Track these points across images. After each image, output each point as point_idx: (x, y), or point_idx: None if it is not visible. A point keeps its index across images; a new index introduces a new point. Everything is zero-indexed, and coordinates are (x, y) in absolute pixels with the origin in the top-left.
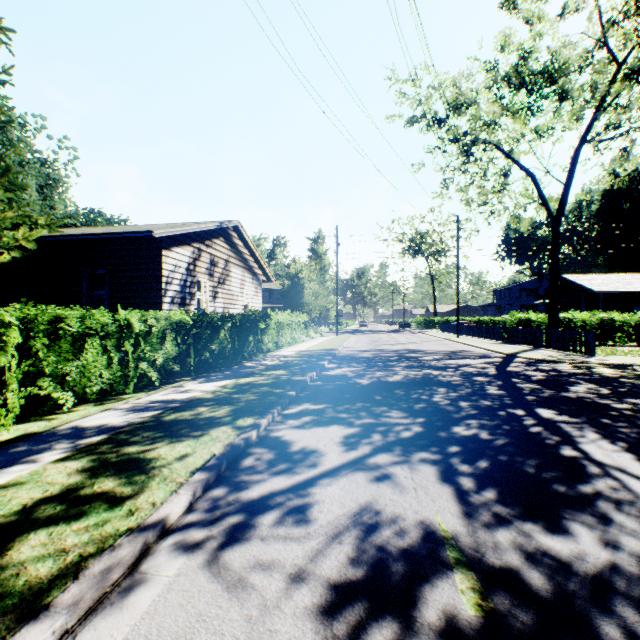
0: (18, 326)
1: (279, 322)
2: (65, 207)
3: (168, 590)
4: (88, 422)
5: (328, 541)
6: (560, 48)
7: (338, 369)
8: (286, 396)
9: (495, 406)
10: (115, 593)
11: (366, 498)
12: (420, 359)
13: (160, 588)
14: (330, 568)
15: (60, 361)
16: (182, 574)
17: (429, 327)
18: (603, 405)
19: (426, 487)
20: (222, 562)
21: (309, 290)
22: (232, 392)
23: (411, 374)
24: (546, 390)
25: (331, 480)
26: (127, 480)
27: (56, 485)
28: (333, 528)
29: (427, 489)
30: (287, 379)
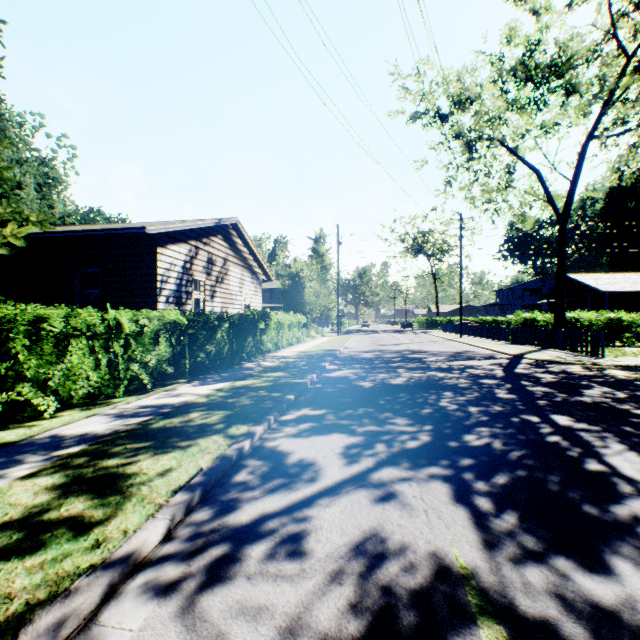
0: None
1: (279, 322)
2: (64, 206)
3: None
4: (69, 430)
5: (326, 581)
6: (568, 40)
7: (339, 371)
8: (284, 400)
9: (507, 412)
10: None
11: (370, 523)
12: (424, 360)
13: None
14: (328, 620)
15: (42, 364)
16: (149, 627)
17: (431, 327)
18: (622, 411)
19: (438, 509)
20: (198, 610)
21: (310, 289)
22: (227, 396)
23: (415, 376)
24: (559, 394)
25: (330, 500)
26: (100, 501)
27: (18, 507)
28: (332, 563)
29: (439, 512)
30: (286, 382)
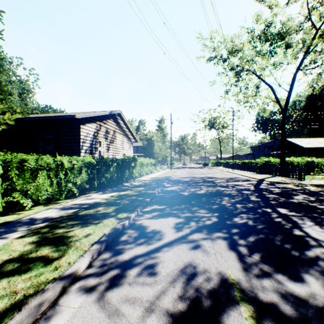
0: (2, 164)
1: (141, 163)
2: (32, 104)
3: (74, 317)
4: (38, 215)
5: (167, 286)
6: (286, 21)
7: (172, 187)
8: (144, 201)
9: (255, 207)
10: (43, 319)
11: (188, 259)
12: (214, 182)
13: (69, 315)
14: (168, 303)
15: (24, 183)
16: (82, 306)
17: (218, 165)
18: (313, 206)
19: (221, 253)
20: (106, 299)
21: (157, 146)
22: (116, 199)
23: (210, 189)
24: (281, 198)
25: (168, 248)
26: (56, 249)
27: (16, 251)
28: (170, 277)
29: (222, 254)
30: (145, 192)
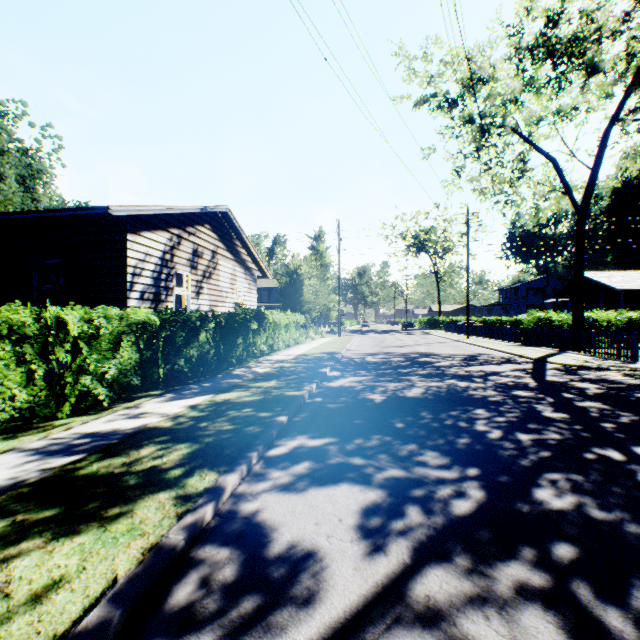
0: None
1: (275, 322)
2: (50, 200)
3: None
4: None
5: None
6: (594, 10)
7: (342, 379)
8: (274, 424)
9: (571, 442)
10: None
11: None
12: (437, 365)
13: None
14: None
15: None
16: None
17: (434, 327)
18: None
19: None
20: None
21: (309, 287)
22: (201, 417)
23: (433, 386)
24: (620, 412)
25: None
26: None
27: None
28: None
29: None
30: (279, 395)
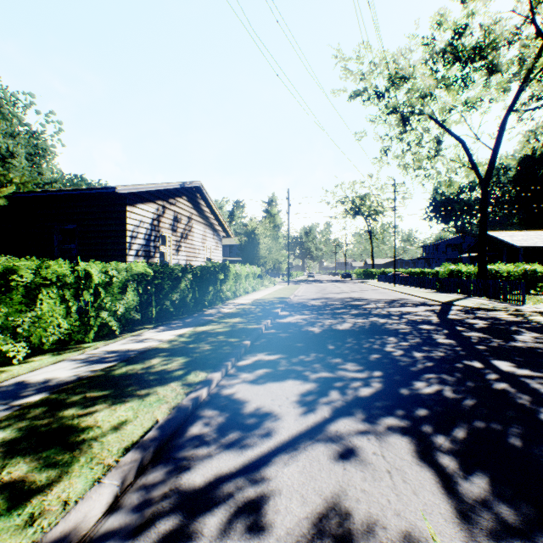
0: None
1: (237, 273)
2: (52, 173)
3: None
4: (34, 377)
5: None
6: (491, 25)
7: (290, 317)
8: (241, 346)
9: (449, 357)
10: None
11: (332, 488)
12: (365, 307)
13: None
14: None
15: (12, 312)
16: None
17: (368, 277)
18: None
19: (402, 470)
20: None
21: (264, 245)
22: (188, 341)
23: (359, 322)
24: (494, 339)
25: (288, 458)
26: (46, 461)
27: None
28: None
29: (404, 473)
30: (243, 327)
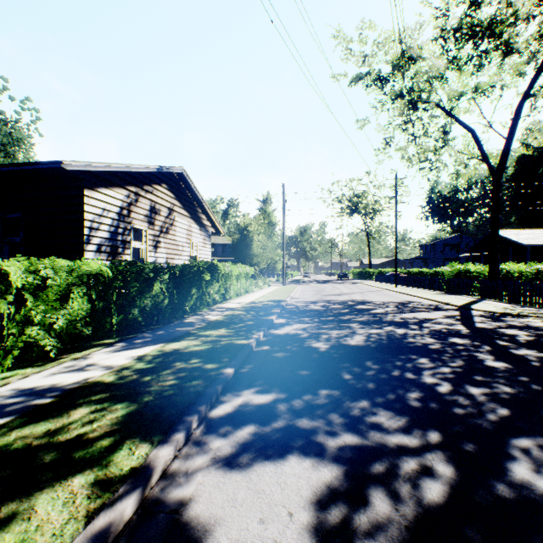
0: None
1: (227, 273)
2: None
3: None
4: None
5: None
6: None
7: (288, 326)
8: (219, 378)
9: (525, 397)
10: None
11: None
12: (373, 312)
13: None
14: None
15: None
16: None
17: (365, 278)
18: None
19: None
20: None
21: (257, 243)
22: (146, 370)
23: (373, 333)
24: None
25: None
26: None
27: None
28: None
29: None
30: (227, 344)
